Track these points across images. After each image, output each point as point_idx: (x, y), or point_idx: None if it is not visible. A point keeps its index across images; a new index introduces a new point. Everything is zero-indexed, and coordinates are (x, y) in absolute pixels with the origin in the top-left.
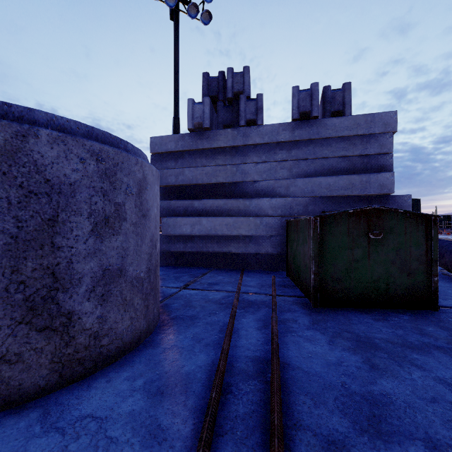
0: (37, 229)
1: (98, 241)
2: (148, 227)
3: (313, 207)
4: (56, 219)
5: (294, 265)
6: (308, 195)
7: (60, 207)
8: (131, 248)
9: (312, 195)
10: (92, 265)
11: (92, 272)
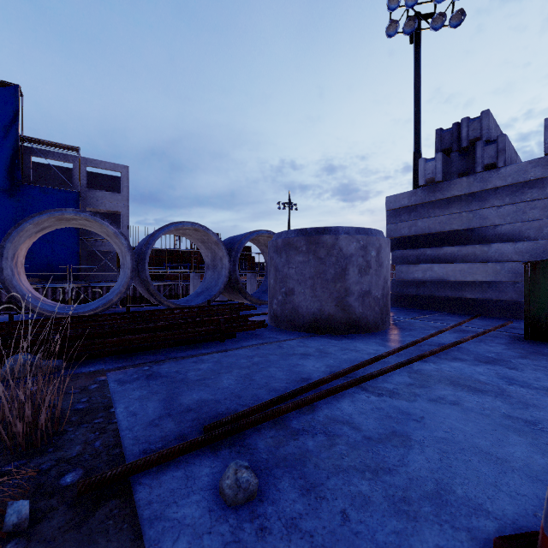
0: (340, 272)
1: (360, 277)
2: (382, 272)
3: None
4: (346, 268)
5: None
6: None
7: (347, 264)
8: (373, 282)
9: None
10: (358, 288)
11: (358, 290)
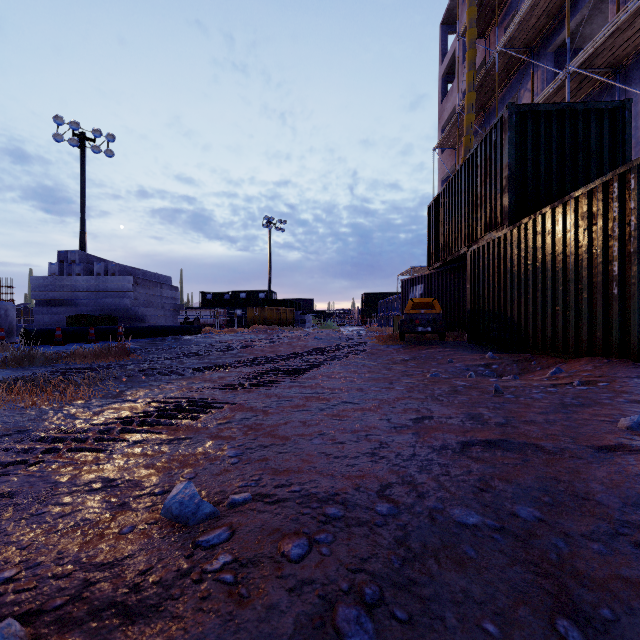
0: None
1: None
2: (9, 319)
3: (104, 311)
4: None
5: None
6: (102, 307)
7: None
8: (3, 323)
9: (104, 307)
10: None
11: None
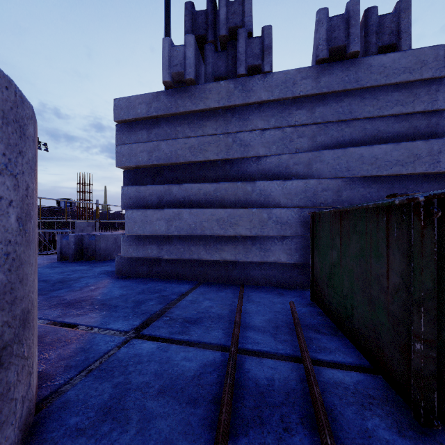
0: None
1: None
2: None
3: (350, 194)
4: None
5: (333, 290)
6: (341, 176)
7: None
8: None
9: (348, 175)
10: None
11: None
